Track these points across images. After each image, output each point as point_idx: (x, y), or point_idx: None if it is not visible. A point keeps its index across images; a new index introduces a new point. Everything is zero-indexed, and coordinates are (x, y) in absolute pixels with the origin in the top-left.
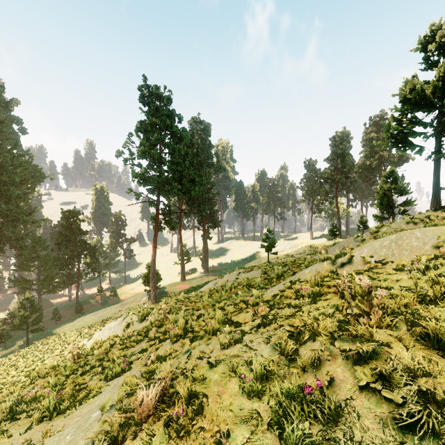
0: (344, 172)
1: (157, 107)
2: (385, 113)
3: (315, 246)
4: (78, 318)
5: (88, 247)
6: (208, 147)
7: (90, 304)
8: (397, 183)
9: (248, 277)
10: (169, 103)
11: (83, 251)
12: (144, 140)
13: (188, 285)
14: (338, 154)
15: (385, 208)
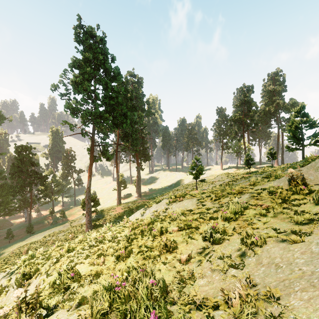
0: (250, 116)
1: (90, 44)
2: (280, 70)
3: (231, 174)
4: (29, 236)
5: (39, 177)
6: (141, 96)
7: (42, 224)
8: (308, 117)
9: (183, 211)
10: (103, 43)
11: (33, 180)
12: (80, 76)
13: (122, 208)
14: (245, 101)
15: (296, 140)
